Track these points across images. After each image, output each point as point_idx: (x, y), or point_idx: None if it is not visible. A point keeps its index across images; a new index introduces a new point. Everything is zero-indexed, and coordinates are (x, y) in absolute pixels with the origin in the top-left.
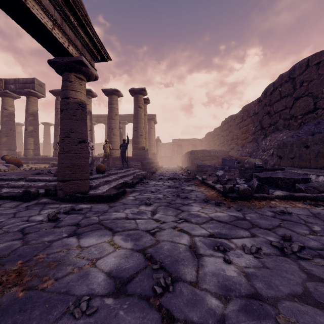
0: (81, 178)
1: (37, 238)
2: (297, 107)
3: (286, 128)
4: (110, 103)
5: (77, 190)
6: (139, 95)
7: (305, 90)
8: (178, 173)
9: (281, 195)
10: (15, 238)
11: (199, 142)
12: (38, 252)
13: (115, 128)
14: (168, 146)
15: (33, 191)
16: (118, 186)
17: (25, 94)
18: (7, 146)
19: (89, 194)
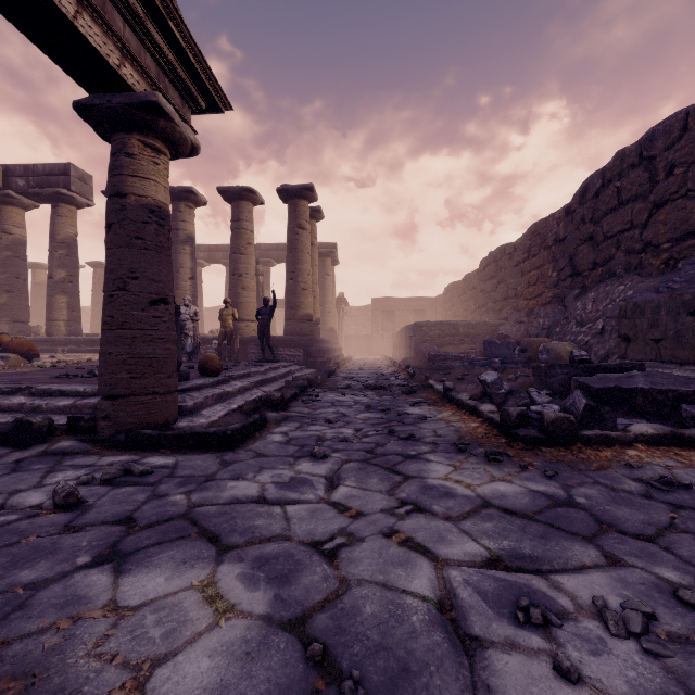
0: (155, 391)
1: (1, 570)
2: (661, 223)
3: (632, 272)
4: (235, 218)
5: (146, 419)
6: (300, 200)
7: (679, 184)
8: (386, 374)
9: (651, 433)
10: None
11: (431, 305)
12: None
13: (247, 274)
14: (363, 314)
15: (37, 422)
16: (247, 406)
17: (49, 200)
18: (10, 314)
19: (177, 427)
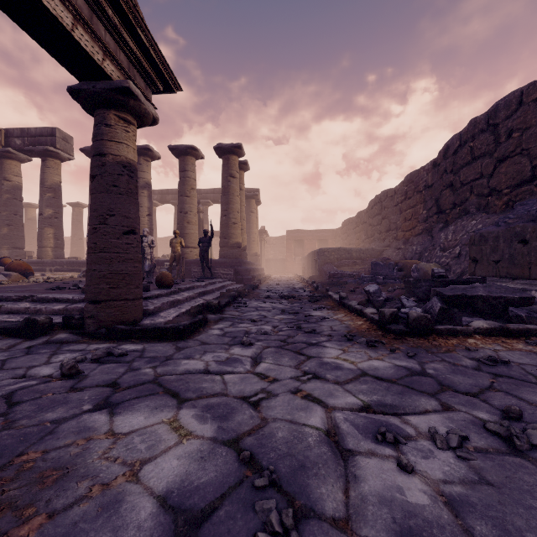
0: (127, 298)
1: (33, 413)
2: (502, 174)
3: (482, 210)
4: (182, 169)
5: (120, 318)
6: (231, 156)
7: (516, 145)
8: (297, 288)
9: (485, 327)
10: None
11: (332, 235)
12: (27, 447)
13: (191, 212)
14: (279, 242)
15: (41, 320)
16: (193, 310)
17: (39, 155)
18: (10, 242)
19: (142, 324)
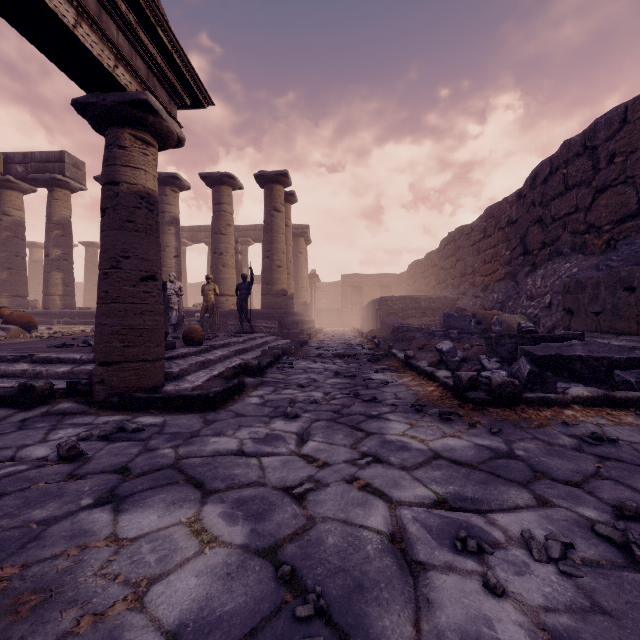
0: (145, 358)
1: (16, 510)
2: (603, 206)
3: (577, 251)
4: (216, 202)
5: (137, 384)
6: (275, 185)
7: (619, 171)
8: (354, 344)
9: (586, 395)
10: None
11: (396, 281)
12: (2, 559)
13: (227, 253)
14: (333, 289)
15: (40, 386)
16: (227, 372)
17: (45, 185)
18: (10, 289)
19: (164, 391)
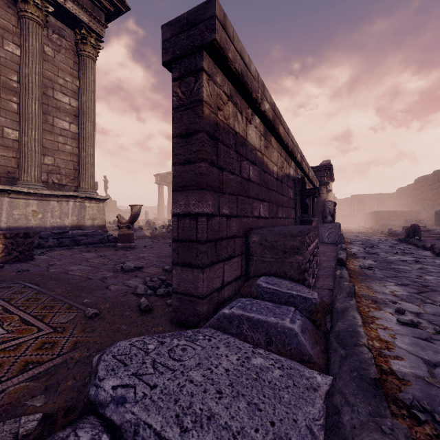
0: None
1: None
2: None
3: None
4: None
5: None
6: None
7: None
8: (363, 231)
9: None
10: None
11: (388, 197)
12: None
13: None
14: (344, 202)
15: None
16: None
17: None
18: None
19: None
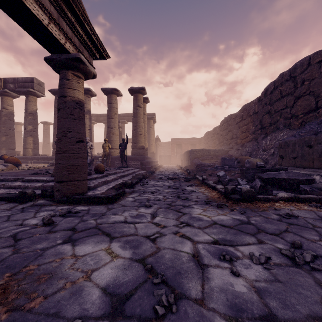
0: (78, 179)
1: (29, 245)
2: (299, 106)
3: (287, 127)
4: (109, 102)
5: (75, 191)
6: (138, 94)
7: (306, 89)
8: (177, 173)
9: (286, 196)
10: (6, 245)
11: (198, 141)
12: (28, 263)
13: (114, 128)
14: (167, 145)
15: (29, 192)
16: (117, 186)
17: (24, 94)
18: (6, 145)
19: (87, 195)
